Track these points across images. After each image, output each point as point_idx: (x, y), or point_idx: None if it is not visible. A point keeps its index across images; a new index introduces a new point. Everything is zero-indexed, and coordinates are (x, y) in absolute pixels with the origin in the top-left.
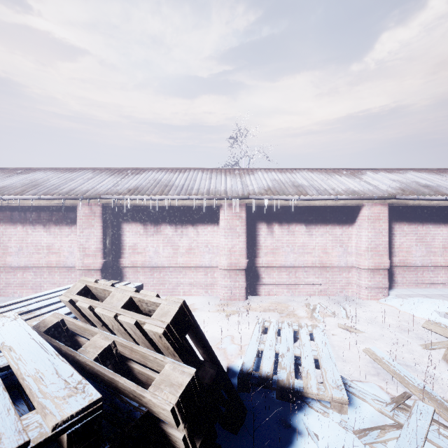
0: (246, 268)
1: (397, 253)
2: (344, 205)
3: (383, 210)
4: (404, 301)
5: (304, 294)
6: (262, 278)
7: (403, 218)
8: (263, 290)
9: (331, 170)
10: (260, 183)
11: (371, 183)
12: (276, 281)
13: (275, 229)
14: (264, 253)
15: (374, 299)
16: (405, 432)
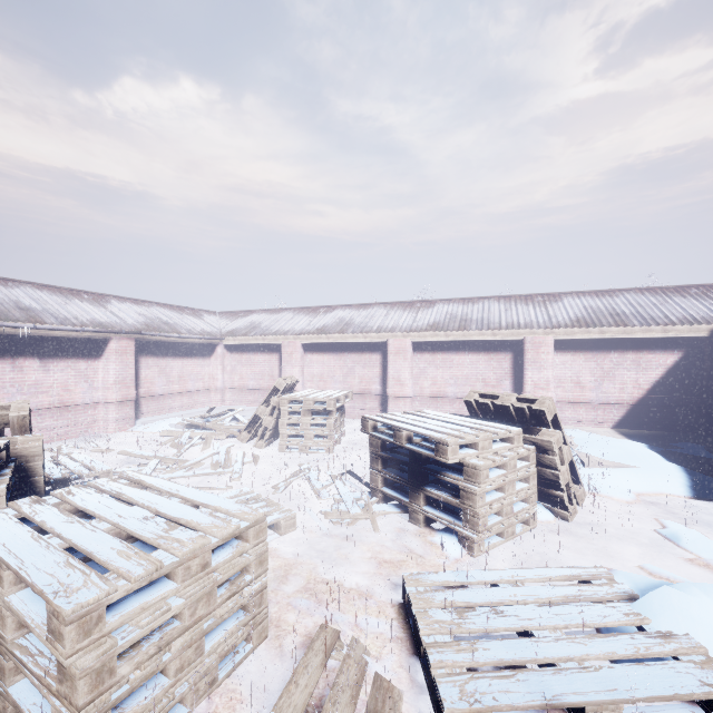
0: None
1: (144, 385)
2: (91, 337)
3: (131, 344)
4: (148, 425)
5: None
6: None
7: (148, 351)
8: None
9: (68, 290)
10: None
11: (118, 315)
12: None
13: None
14: None
15: (123, 431)
16: (145, 470)
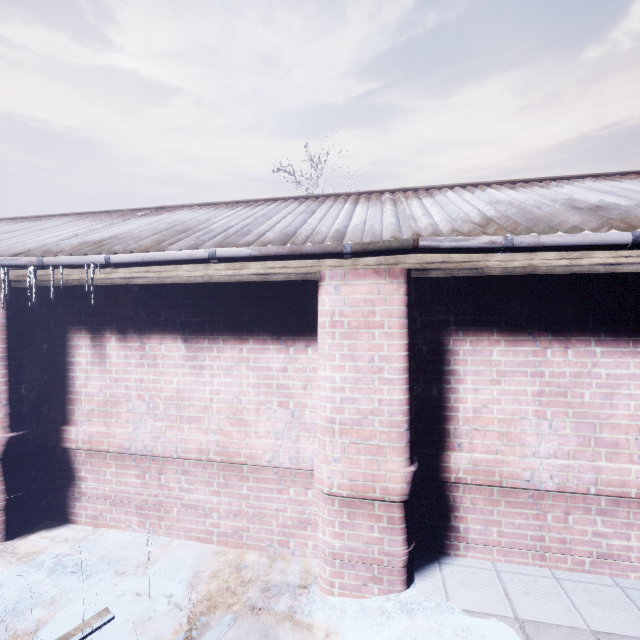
0: (3, 457)
1: (468, 439)
2: (261, 278)
3: (384, 292)
4: None
5: (181, 536)
6: (81, 479)
7: (489, 318)
8: (83, 512)
9: (360, 196)
10: (114, 231)
11: (405, 212)
12: (111, 490)
13: (110, 349)
14: (85, 412)
15: (355, 602)
16: None
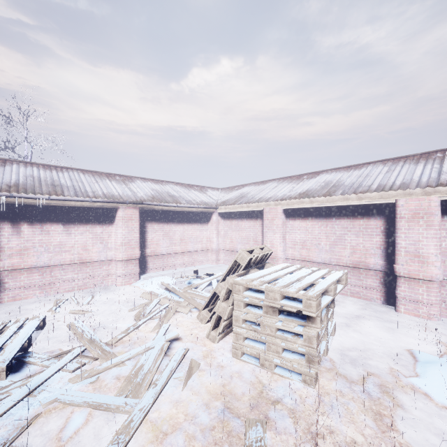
0: None
1: (150, 246)
2: (101, 207)
3: (135, 212)
4: (145, 281)
5: (61, 291)
6: (5, 283)
7: (154, 218)
8: (6, 297)
9: (106, 174)
10: (5, 178)
11: (133, 190)
12: (24, 283)
13: (24, 228)
14: (7, 255)
15: (128, 284)
16: (46, 371)
